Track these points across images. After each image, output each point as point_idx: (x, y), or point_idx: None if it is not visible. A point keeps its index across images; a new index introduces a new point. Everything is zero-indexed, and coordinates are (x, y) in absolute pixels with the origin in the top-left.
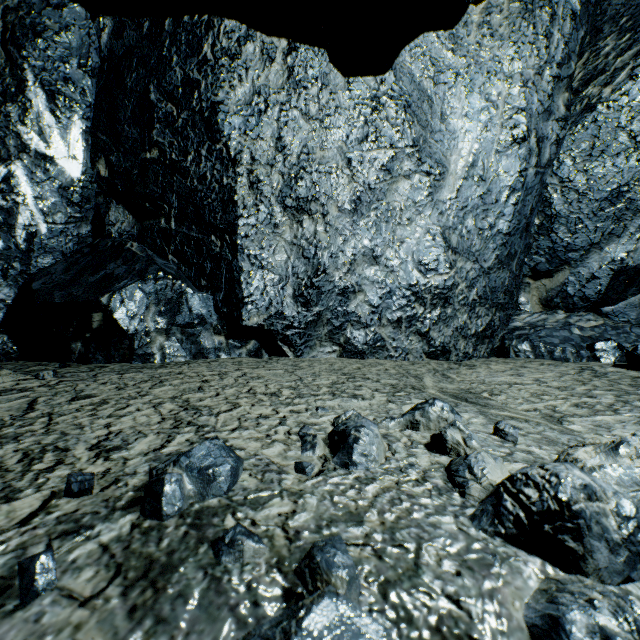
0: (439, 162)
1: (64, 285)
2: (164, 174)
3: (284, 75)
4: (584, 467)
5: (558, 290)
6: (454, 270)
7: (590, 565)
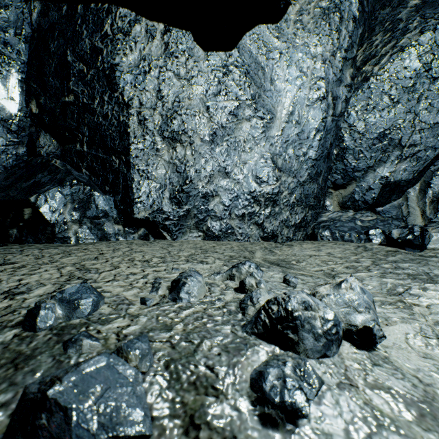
0: (269, 111)
1: (4, 189)
2: (78, 113)
3: (162, 48)
4: (320, 296)
5: (349, 197)
6: (279, 182)
7: (301, 347)
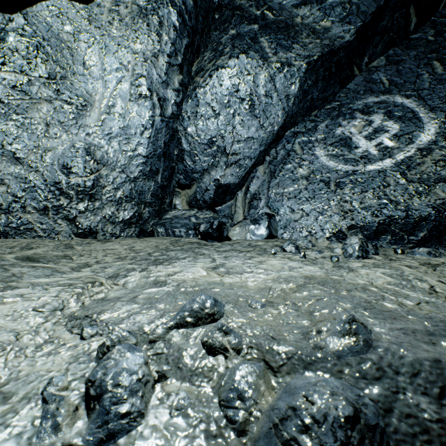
0: (81, 97)
1: None
2: None
3: None
4: None
5: (193, 196)
6: (95, 175)
7: None
